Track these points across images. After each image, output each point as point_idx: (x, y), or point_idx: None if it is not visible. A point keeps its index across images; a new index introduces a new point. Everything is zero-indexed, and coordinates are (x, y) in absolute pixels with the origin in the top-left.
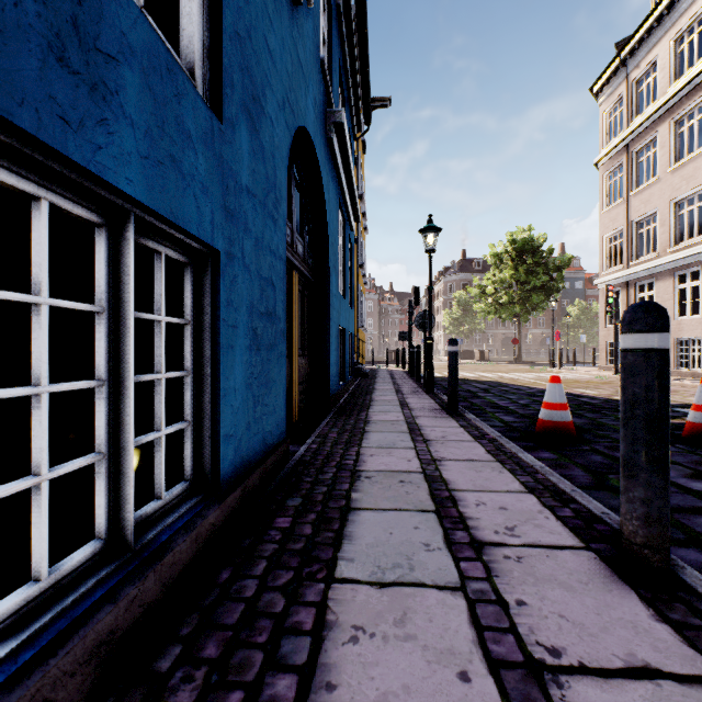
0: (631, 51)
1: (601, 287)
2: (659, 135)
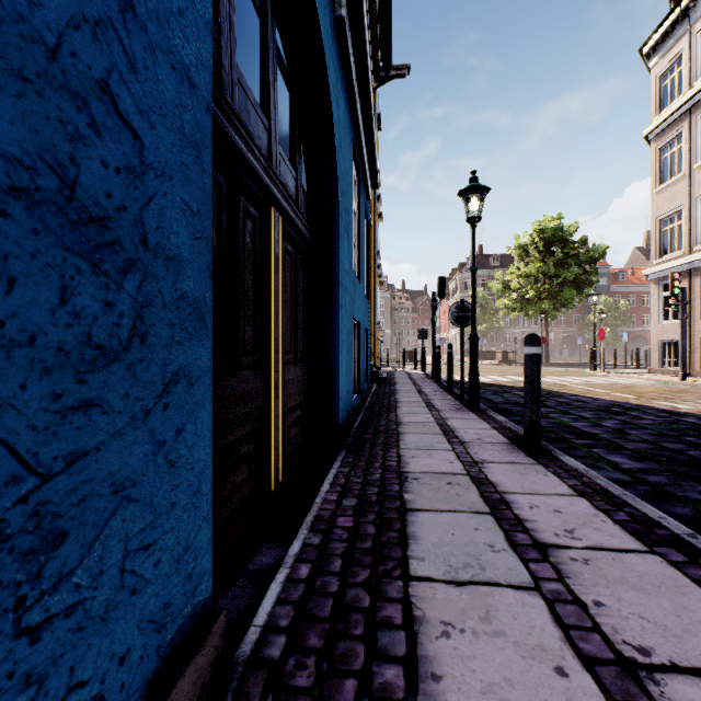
0: None
1: (654, 278)
2: None
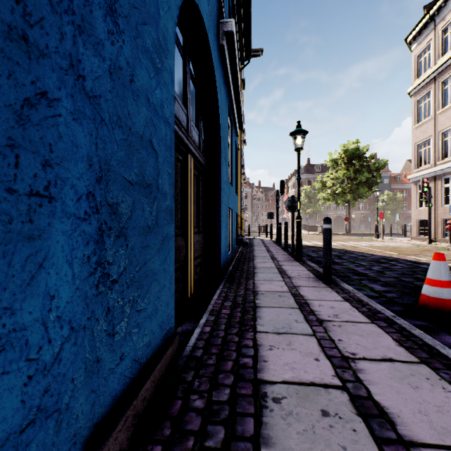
0: (438, 8)
1: (413, 181)
2: None
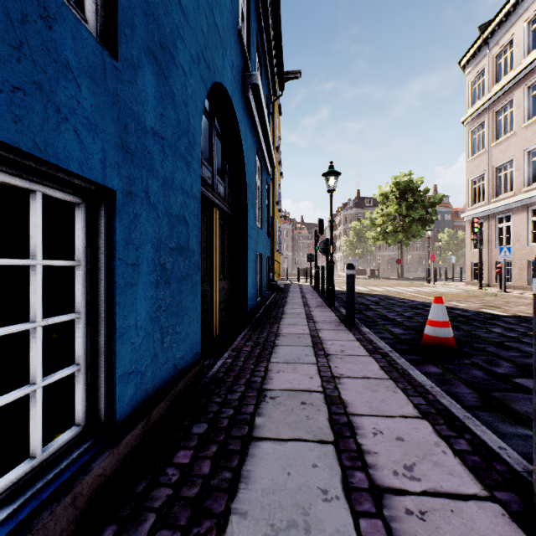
0: (492, 31)
1: (467, 219)
2: (515, 98)
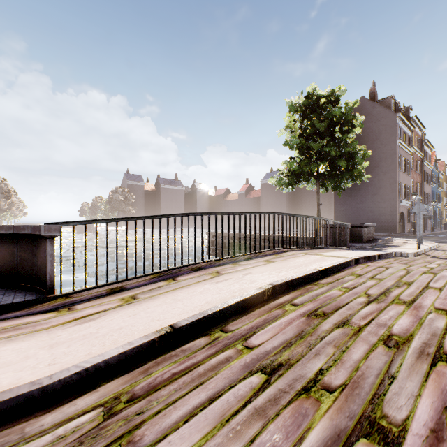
0: None
1: None
2: None
